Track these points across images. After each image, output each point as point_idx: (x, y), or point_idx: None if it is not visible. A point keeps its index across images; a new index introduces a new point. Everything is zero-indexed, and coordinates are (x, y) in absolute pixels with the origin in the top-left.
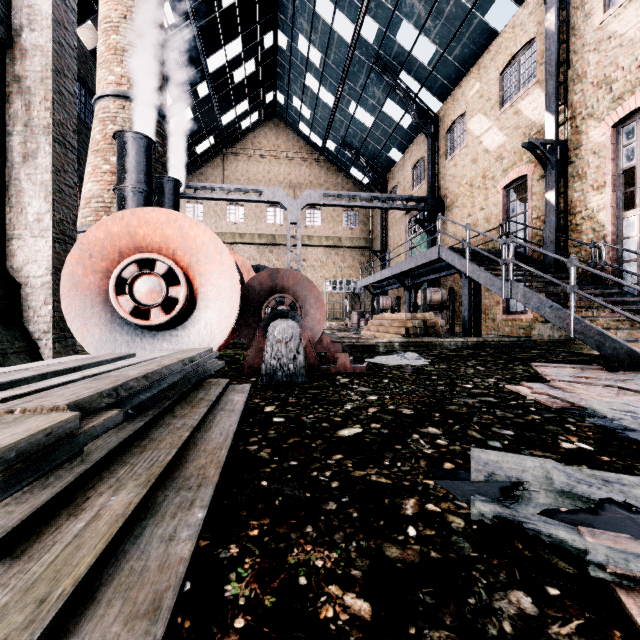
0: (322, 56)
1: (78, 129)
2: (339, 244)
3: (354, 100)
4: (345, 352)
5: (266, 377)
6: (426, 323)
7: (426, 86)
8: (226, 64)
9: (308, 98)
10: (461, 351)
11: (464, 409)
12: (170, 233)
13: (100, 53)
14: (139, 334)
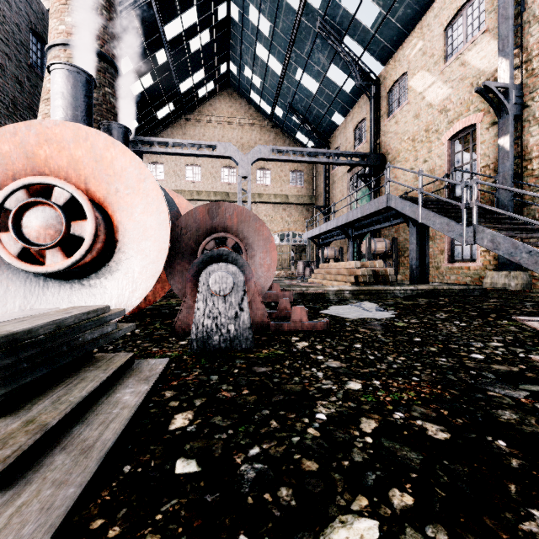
0: (271, 25)
1: (34, 82)
2: (286, 201)
3: (300, 67)
4: (296, 301)
5: (197, 343)
6: (375, 271)
7: (368, 50)
8: (182, 32)
9: (258, 67)
10: (416, 300)
11: (534, 422)
12: (80, 155)
13: (51, 3)
14: (40, 283)
